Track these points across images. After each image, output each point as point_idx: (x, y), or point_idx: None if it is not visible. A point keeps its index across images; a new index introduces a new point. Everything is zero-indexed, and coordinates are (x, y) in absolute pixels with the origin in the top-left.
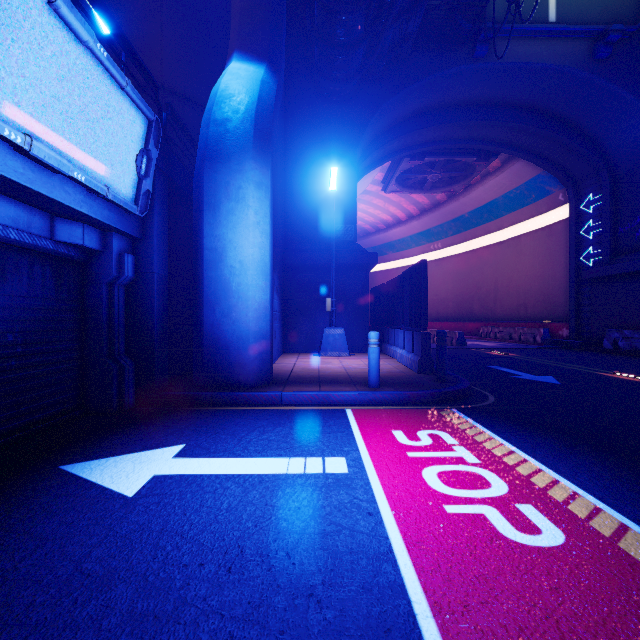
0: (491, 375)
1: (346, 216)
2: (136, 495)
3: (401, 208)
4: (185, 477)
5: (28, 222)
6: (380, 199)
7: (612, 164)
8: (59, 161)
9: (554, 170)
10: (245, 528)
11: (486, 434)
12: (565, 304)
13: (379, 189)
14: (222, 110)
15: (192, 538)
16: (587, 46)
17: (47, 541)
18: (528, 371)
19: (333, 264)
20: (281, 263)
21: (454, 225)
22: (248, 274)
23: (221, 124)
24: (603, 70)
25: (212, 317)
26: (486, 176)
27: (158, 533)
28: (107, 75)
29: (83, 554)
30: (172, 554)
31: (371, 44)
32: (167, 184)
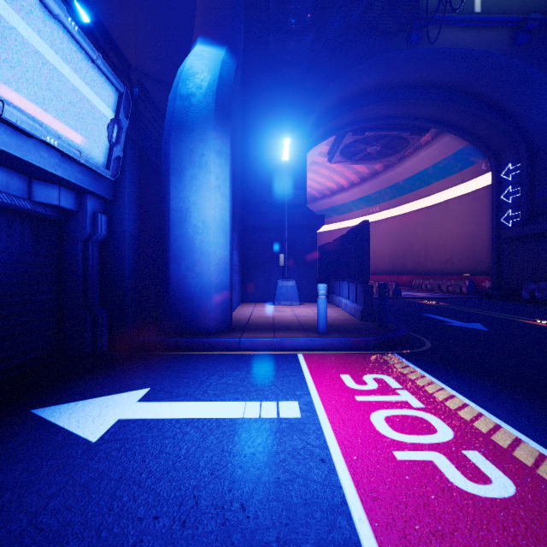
0: (426, 322)
1: (297, 183)
2: (99, 440)
3: (344, 177)
4: (147, 421)
5: (6, 184)
6: (326, 169)
7: (529, 137)
8: (31, 125)
9: (478, 143)
10: (201, 476)
11: (427, 378)
12: (487, 260)
13: (325, 160)
14: (187, 86)
15: (149, 487)
16: (508, 34)
17: (6, 490)
18: (458, 318)
19: (286, 224)
20: (240, 224)
21: (390, 191)
22: (210, 232)
23: (186, 98)
24: (522, 55)
25: (178, 271)
26: (418, 149)
27: (116, 482)
28: (79, 48)
29: (40, 505)
30: (128, 505)
31: (319, 31)
32: (137, 152)
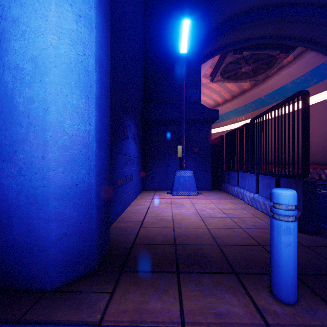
0: None
1: (192, 82)
2: None
3: (220, 95)
4: None
5: None
6: (207, 89)
7: None
8: None
9: None
10: None
11: None
12: None
13: (208, 81)
14: None
15: None
16: None
17: None
18: None
19: (183, 117)
20: (140, 117)
21: (254, 105)
22: (46, 81)
23: None
24: None
25: None
26: (280, 68)
27: None
28: None
29: None
30: None
31: None
32: None
